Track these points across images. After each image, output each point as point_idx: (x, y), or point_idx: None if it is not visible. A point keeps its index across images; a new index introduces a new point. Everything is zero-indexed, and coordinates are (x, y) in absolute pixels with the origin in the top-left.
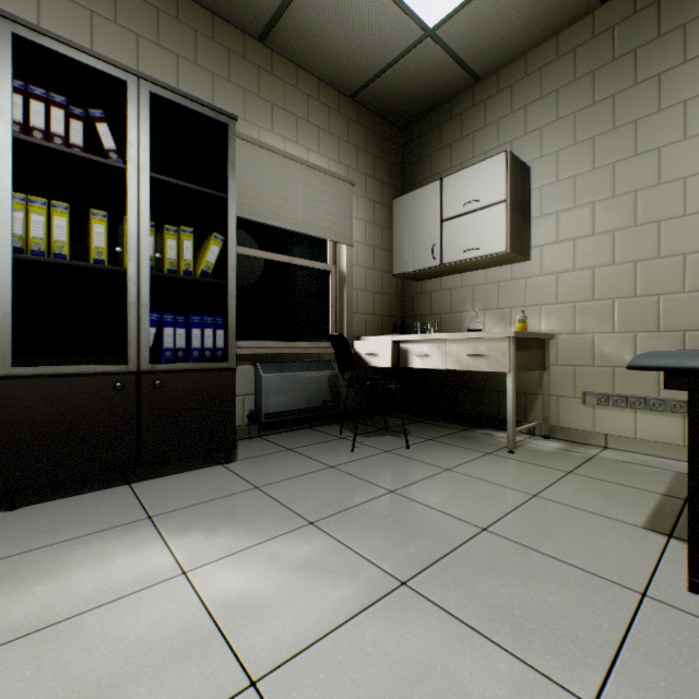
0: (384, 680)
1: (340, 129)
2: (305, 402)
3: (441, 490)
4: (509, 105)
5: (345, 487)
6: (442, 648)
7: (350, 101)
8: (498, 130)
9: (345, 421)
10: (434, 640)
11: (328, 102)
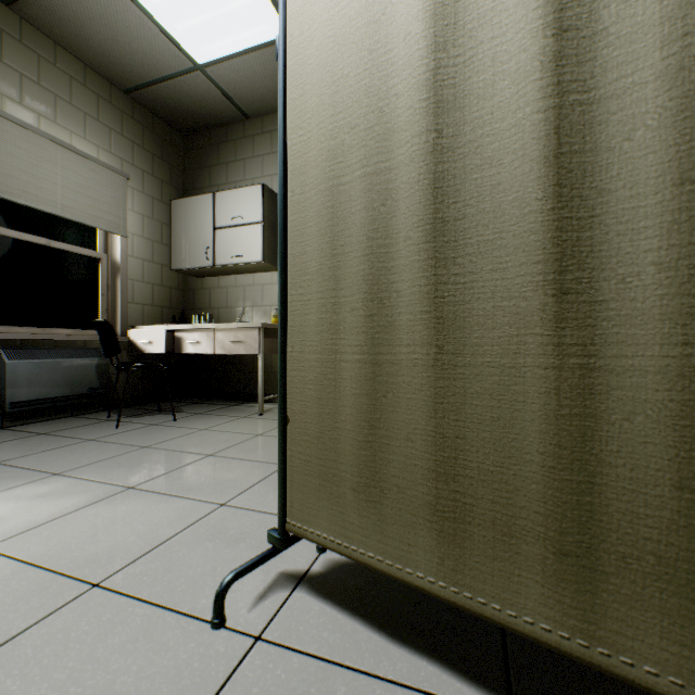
0: (97, 525)
1: (112, 120)
2: (66, 389)
3: (190, 441)
4: (271, 146)
5: (101, 450)
6: (146, 506)
7: (124, 95)
8: (263, 163)
9: (119, 408)
10: (142, 504)
11: (97, 89)
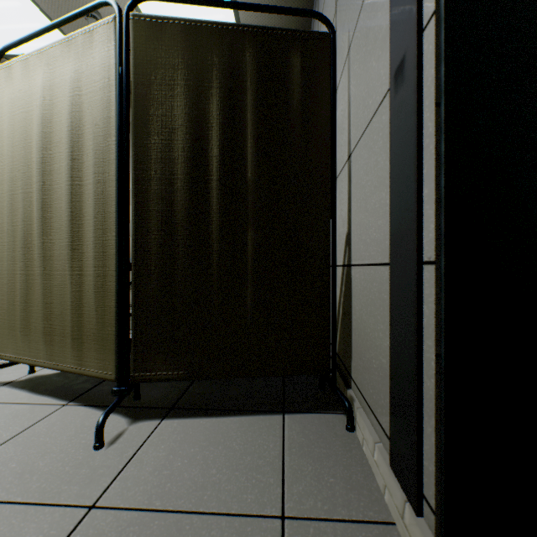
0: None
1: None
2: None
3: None
4: None
5: None
6: None
7: None
8: None
9: None
10: None
11: None
